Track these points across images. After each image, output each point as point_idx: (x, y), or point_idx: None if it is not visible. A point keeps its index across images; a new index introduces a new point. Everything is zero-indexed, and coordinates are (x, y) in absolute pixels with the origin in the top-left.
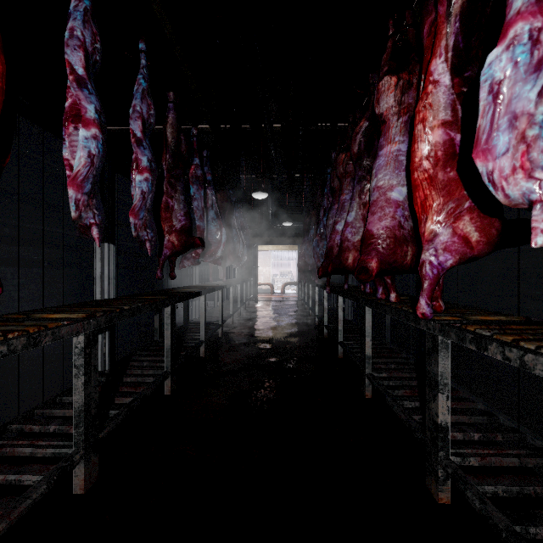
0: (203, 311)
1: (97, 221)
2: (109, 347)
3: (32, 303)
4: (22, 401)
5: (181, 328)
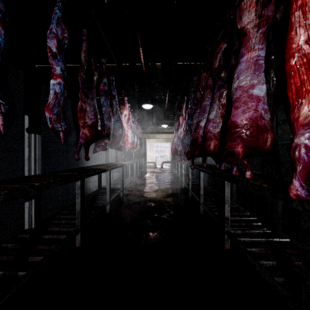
0: (108, 182)
1: (1, 110)
2: (36, 210)
3: (3, 175)
4: None
5: (95, 192)
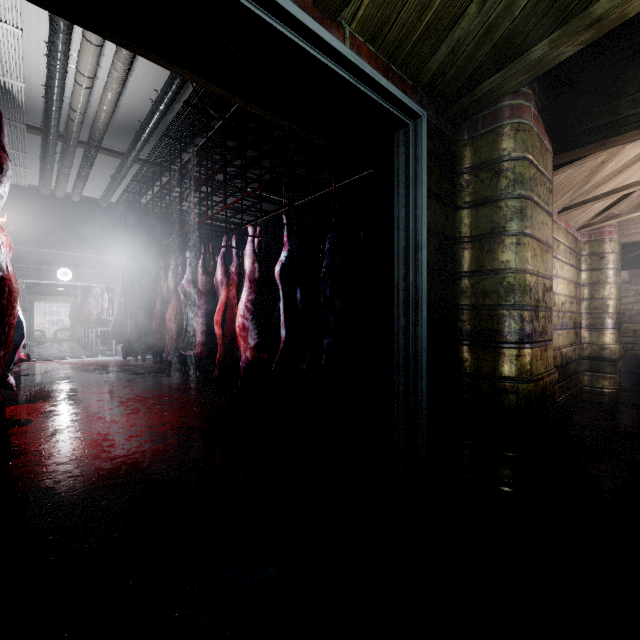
0: None
1: None
2: None
3: None
4: None
5: None
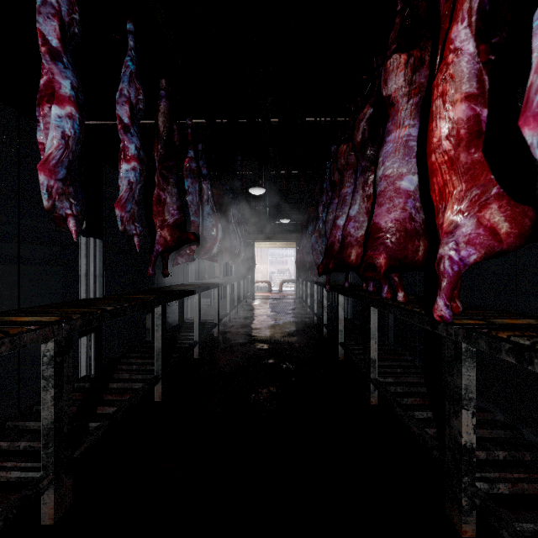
0: (197, 310)
1: (74, 212)
2: (96, 350)
3: (24, 301)
4: (0, 409)
5: (175, 328)
